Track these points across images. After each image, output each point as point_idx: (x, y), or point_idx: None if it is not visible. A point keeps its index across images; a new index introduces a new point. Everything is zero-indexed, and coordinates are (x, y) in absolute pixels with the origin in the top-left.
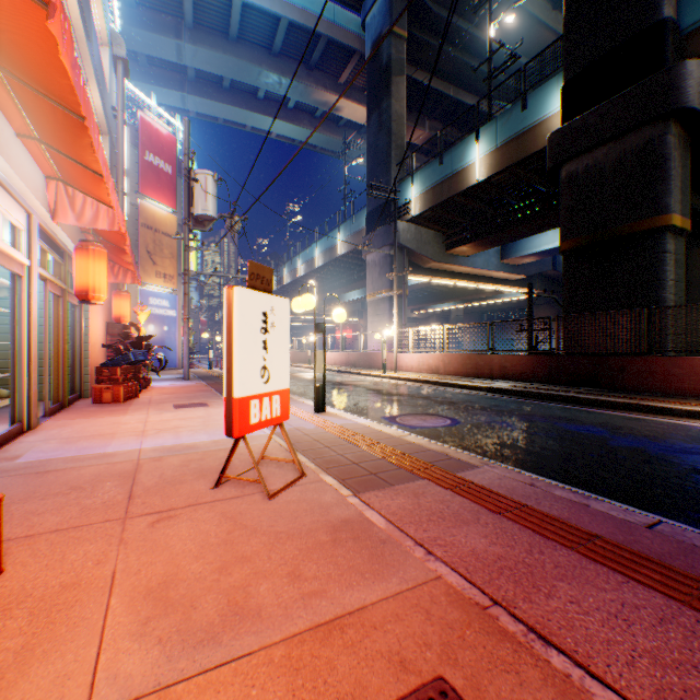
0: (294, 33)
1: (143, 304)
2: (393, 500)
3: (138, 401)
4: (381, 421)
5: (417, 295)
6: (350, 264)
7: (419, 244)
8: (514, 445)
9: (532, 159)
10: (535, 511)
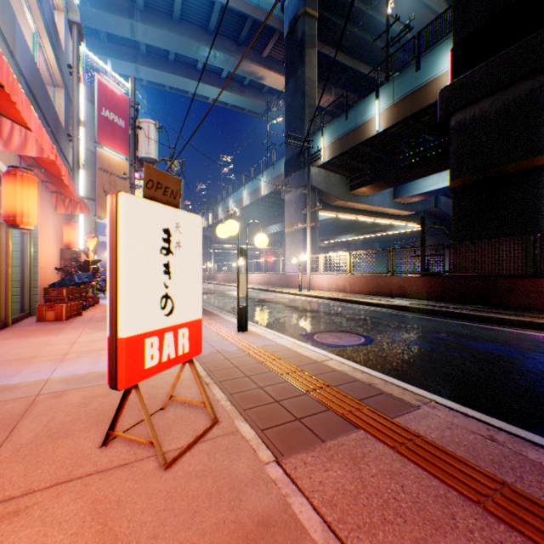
0: (226, 15)
1: (100, 234)
2: (326, 472)
3: (79, 319)
4: (300, 339)
5: (324, 229)
6: (271, 203)
7: (328, 186)
8: (434, 368)
9: (423, 112)
10: (525, 498)
